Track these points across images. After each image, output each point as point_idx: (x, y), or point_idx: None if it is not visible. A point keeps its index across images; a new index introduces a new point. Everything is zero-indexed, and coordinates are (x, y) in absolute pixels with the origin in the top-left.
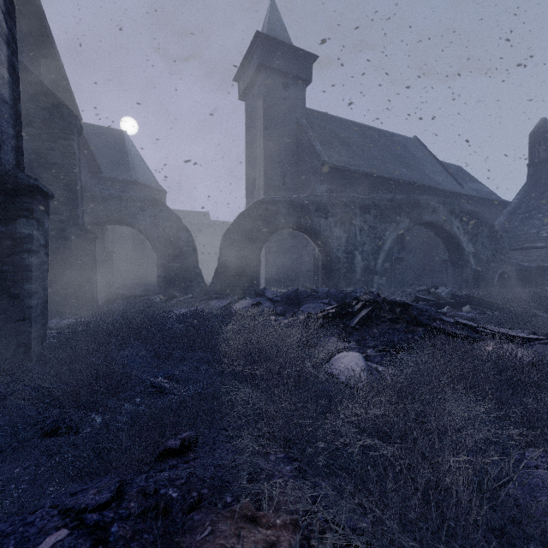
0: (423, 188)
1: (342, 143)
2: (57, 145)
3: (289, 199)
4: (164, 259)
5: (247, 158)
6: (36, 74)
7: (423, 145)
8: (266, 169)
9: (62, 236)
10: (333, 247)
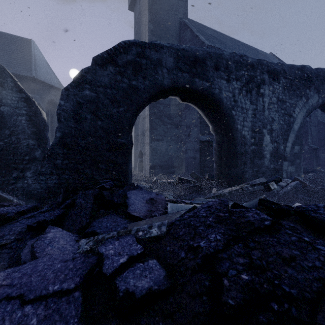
0: None
1: (220, 42)
2: None
3: (178, 46)
4: None
5: None
6: None
7: (278, 59)
8: None
9: None
10: (237, 122)
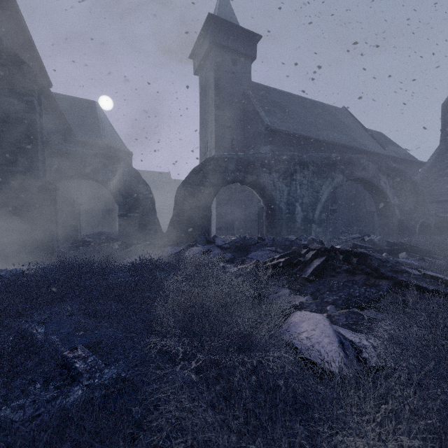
0: (352, 150)
1: (282, 111)
2: (17, 100)
3: (237, 156)
4: (125, 209)
5: (200, 124)
6: (1, 37)
7: (350, 114)
8: (217, 133)
9: (23, 187)
10: (276, 200)
